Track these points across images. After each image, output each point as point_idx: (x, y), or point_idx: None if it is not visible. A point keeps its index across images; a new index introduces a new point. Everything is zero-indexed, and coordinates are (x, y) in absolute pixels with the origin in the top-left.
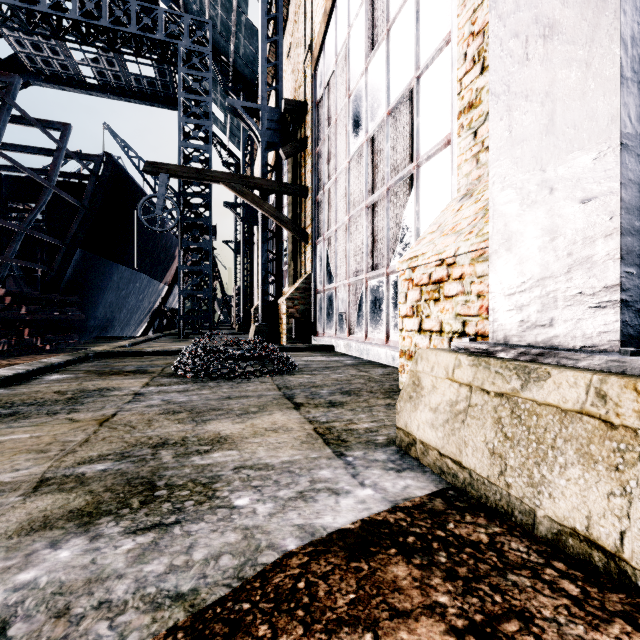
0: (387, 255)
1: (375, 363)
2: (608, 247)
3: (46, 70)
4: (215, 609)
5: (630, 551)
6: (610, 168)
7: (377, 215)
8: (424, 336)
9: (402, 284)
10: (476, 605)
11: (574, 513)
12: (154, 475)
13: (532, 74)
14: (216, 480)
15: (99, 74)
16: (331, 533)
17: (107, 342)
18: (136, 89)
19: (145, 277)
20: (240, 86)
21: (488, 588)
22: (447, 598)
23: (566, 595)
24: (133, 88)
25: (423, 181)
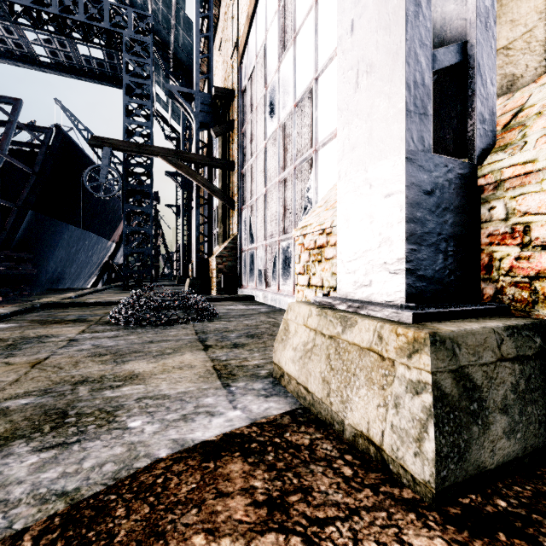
0: (294, 222)
1: (284, 311)
2: (399, 230)
3: (1, 47)
4: (89, 500)
5: (386, 444)
6: (400, 174)
7: (287, 188)
8: (311, 290)
9: (297, 248)
10: (278, 486)
11: (362, 420)
12: (68, 406)
13: (360, 99)
14: (119, 408)
15: (51, 53)
16: (197, 444)
17: (57, 293)
18: (86, 69)
19: (94, 236)
20: (180, 71)
21: (292, 475)
22: (260, 483)
23: (342, 476)
24: (83, 68)
25: (320, 163)
